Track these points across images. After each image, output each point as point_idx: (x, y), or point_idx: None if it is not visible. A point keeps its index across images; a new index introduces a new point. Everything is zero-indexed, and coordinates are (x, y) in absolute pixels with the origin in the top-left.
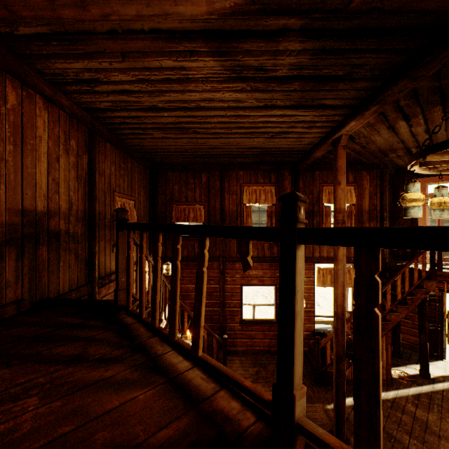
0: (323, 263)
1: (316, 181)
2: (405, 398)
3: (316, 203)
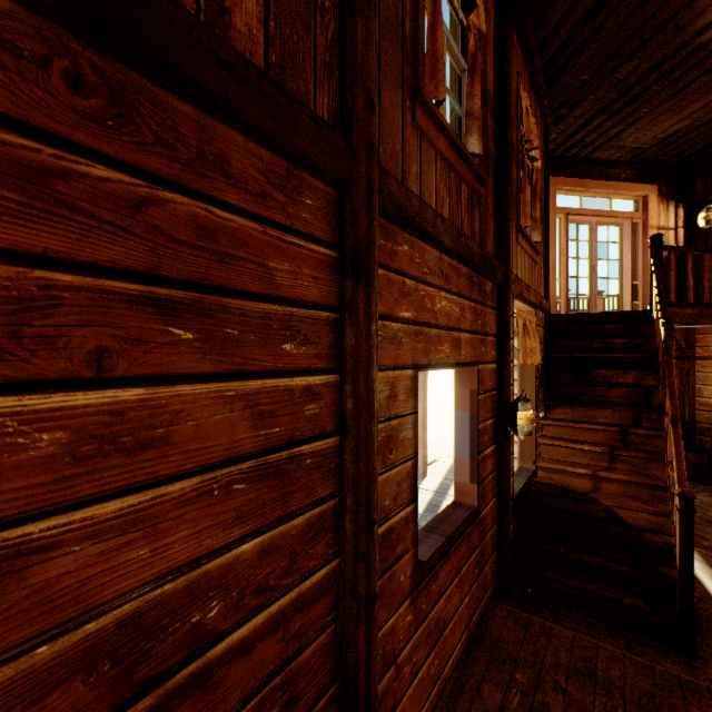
0: (519, 300)
1: (514, 58)
2: (710, 557)
3: (514, 121)
